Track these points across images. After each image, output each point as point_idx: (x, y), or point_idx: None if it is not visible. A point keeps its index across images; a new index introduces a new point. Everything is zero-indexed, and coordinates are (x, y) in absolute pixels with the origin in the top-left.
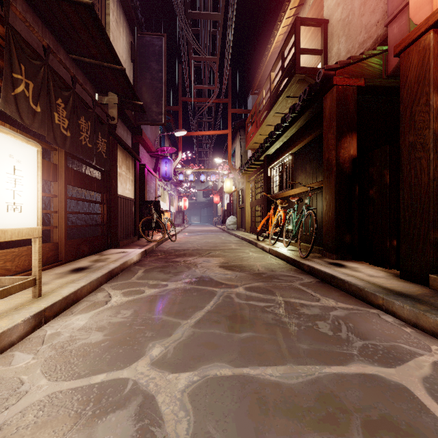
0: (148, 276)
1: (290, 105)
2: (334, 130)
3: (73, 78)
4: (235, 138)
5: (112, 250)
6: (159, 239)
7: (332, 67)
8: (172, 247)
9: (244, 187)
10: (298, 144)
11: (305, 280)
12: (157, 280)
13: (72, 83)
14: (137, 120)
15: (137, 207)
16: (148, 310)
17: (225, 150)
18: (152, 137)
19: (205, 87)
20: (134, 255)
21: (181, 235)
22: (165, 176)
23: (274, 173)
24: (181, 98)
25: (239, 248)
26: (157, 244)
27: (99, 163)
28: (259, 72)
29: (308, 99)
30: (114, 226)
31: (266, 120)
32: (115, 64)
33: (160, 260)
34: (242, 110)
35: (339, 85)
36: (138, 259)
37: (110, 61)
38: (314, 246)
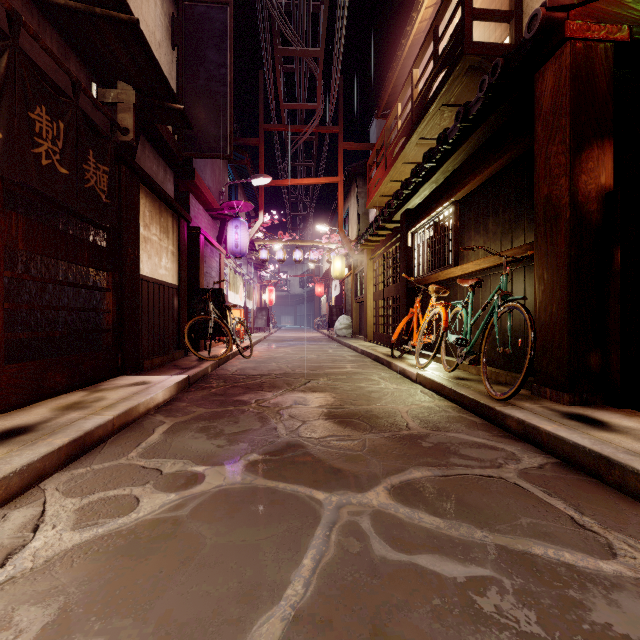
0: (171, 444)
1: (447, 123)
2: (565, 134)
3: (13, 17)
4: (348, 193)
5: (123, 379)
6: (219, 356)
7: (561, 3)
8: (241, 369)
9: (365, 268)
10: (470, 182)
11: (526, 462)
12: (185, 461)
13: (11, 28)
14: (182, 149)
15: (184, 299)
16: (108, 605)
17: (333, 213)
18: (214, 186)
19: (301, 106)
20: (158, 391)
21: (263, 345)
22: (236, 249)
23: (418, 241)
24: (263, 125)
25: (359, 371)
26: (215, 364)
27: (90, 211)
28: (390, 78)
29: (499, 86)
30: (132, 332)
31: (404, 152)
32: (117, 11)
33: (211, 399)
34: (361, 145)
35: (578, 39)
36: (169, 398)
37: (107, 4)
38: (506, 371)
